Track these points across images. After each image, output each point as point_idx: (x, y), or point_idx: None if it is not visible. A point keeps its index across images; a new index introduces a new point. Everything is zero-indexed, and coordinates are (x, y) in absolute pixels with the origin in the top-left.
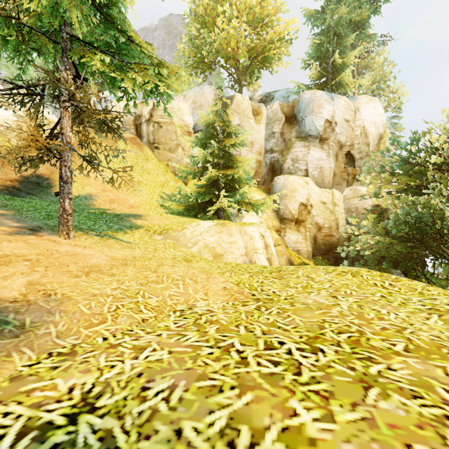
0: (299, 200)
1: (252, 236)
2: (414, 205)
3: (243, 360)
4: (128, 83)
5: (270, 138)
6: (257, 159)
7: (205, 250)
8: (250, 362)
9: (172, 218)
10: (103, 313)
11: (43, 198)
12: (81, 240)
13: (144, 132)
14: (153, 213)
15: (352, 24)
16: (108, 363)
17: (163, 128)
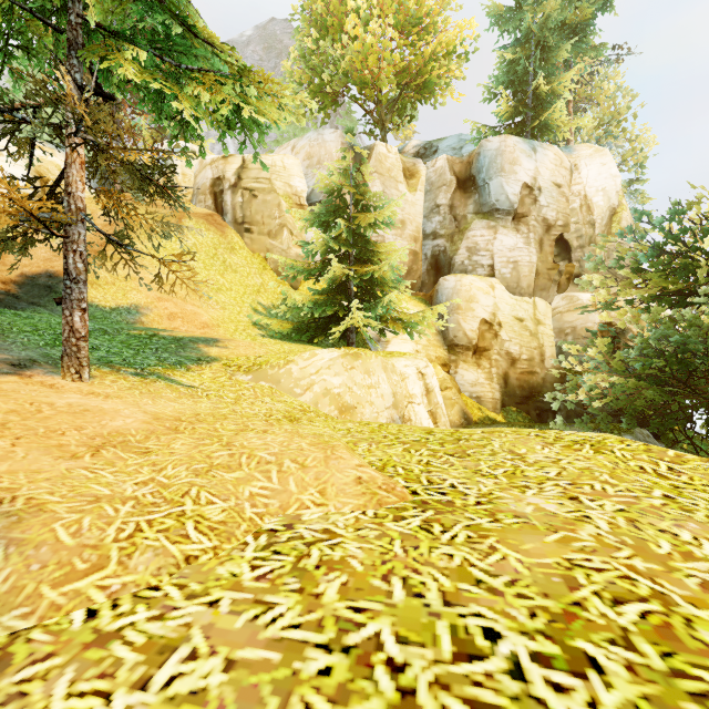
0: (479, 315)
1: (404, 375)
2: (674, 322)
3: (407, 703)
4: (186, 102)
5: (432, 215)
6: (411, 249)
7: (324, 399)
8: None
9: (270, 345)
10: (103, 545)
11: (56, 312)
12: (102, 384)
13: (228, 206)
14: (241, 336)
15: (566, 29)
16: (71, 702)
17: (259, 198)
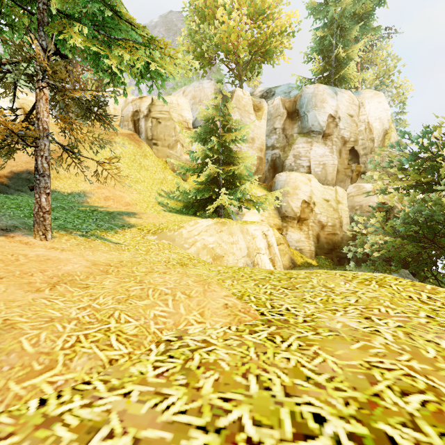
0: (301, 197)
1: (254, 236)
2: (424, 202)
3: None
4: (114, 59)
5: (271, 134)
6: (258, 156)
7: (203, 251)
8: None
9: (169, 216)
10: (53, 352)
11: (33, 195)
12: (60, 242)
13: (143, 128)
14: (151, 211)
15: (356, 17)
16: None
17: (162, 123)
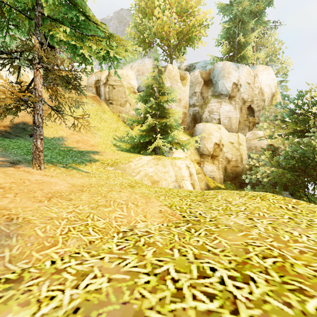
0: (213, 141)
1: (180, 167)
2: (299, 144)
3: (179, 292)
4: (86, 49)
5: (193, 96)
6: (183, 111)
7: (145, 178)
8: (185, 294)
9: (121, 154)
10: (55, 236)
11: (27, 139)
12: (49, 171)
13: (102, 92)
14: (108, 150)
15: (252, 14)
16: (49, 293)
17: (116, 89)
